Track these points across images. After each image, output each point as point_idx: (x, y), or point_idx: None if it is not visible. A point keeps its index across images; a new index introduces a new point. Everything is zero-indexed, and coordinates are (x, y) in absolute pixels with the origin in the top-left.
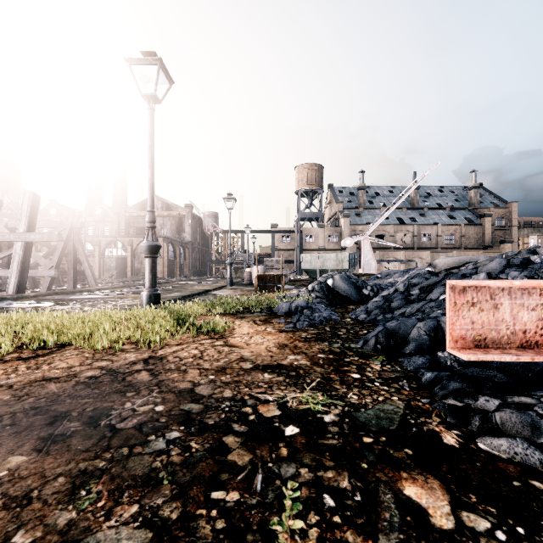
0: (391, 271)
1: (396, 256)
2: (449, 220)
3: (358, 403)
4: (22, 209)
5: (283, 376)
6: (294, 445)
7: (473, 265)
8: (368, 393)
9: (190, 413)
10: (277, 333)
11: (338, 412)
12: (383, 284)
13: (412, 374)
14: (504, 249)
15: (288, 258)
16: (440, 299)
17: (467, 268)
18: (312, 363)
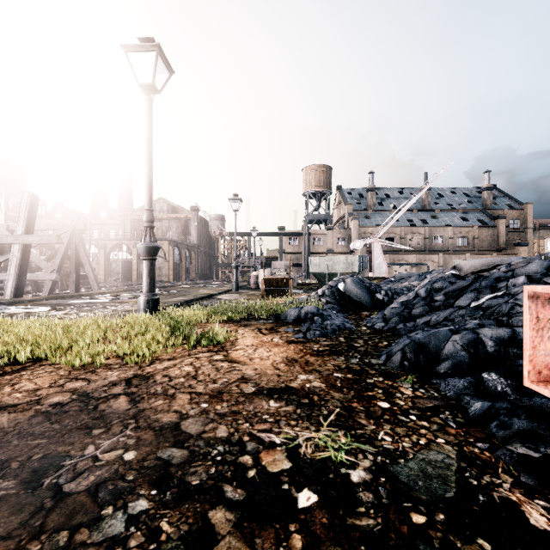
0: (406, 274)
1: (407, 259)
2: (461, 222)
3: (394, 449)
4: (20, 211)
5: (293, 404)
6: (312, 528)
7: (507, 267)
8: (404, 432)
9: (169, 465)
10: (285, 345)
11: (368, 465)
12: (398, 288)
13: (454, 402)
14: (519, 251)
15: (295, 261)
16: (472, 307)
17: (499, 271)
18: (328, 386)
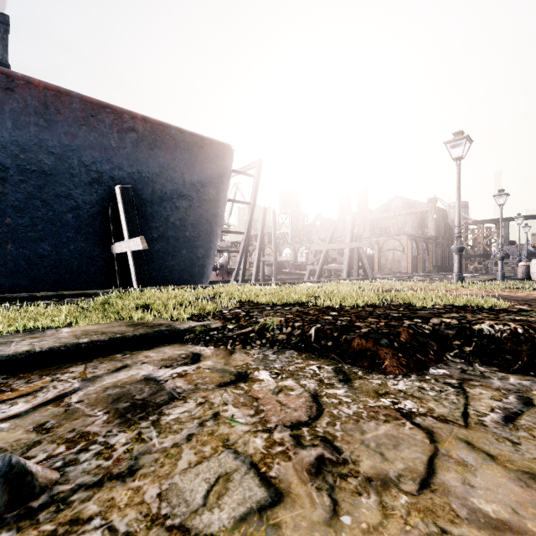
0: None
1: None
2: None
3: None
4: (347, 229)
5: None
6: None
7: None
8: None
9: None
10: None
11: None
12: None
13: None
14: None
15: None
16: None
17: None
18: None
